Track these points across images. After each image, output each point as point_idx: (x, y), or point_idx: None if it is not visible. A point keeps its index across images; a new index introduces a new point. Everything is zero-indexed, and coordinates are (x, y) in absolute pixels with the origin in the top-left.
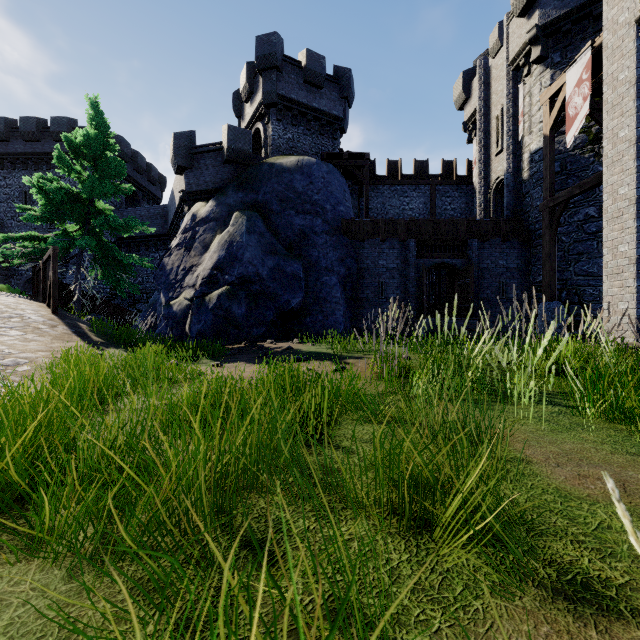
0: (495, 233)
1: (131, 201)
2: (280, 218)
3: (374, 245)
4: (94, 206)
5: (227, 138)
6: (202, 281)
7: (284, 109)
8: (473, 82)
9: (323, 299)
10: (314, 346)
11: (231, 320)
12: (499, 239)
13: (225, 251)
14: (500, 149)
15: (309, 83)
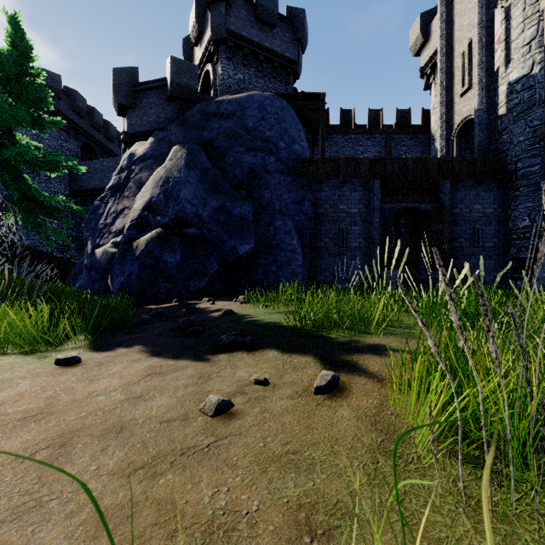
0: (469, 174)
1: (89, 157)
2: (227, 155)
3: (334, 187)
4: (14, 141)
5: (170, 71)
6: (130, 224)
7: (234, 47)
8: (432, 23)
9: (277, 246)
10: (266, 308)
11: (162, 271)
12: (474, 180)
13: (159, 188)
14: (467, 87)
15: (261, 20)
